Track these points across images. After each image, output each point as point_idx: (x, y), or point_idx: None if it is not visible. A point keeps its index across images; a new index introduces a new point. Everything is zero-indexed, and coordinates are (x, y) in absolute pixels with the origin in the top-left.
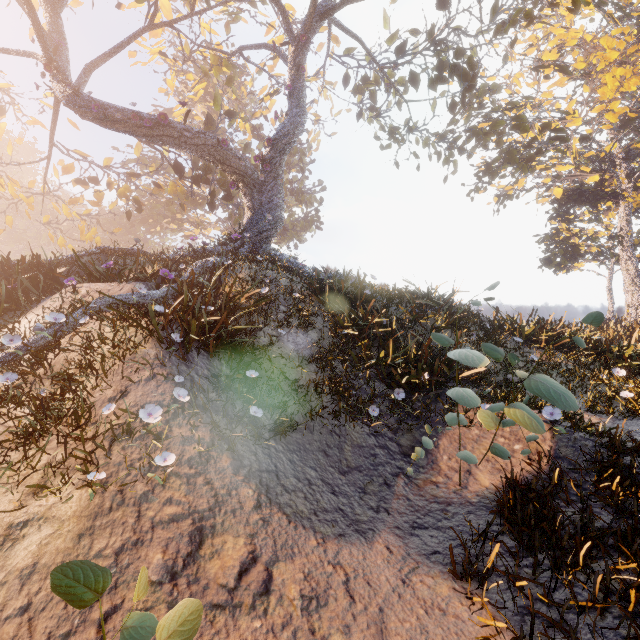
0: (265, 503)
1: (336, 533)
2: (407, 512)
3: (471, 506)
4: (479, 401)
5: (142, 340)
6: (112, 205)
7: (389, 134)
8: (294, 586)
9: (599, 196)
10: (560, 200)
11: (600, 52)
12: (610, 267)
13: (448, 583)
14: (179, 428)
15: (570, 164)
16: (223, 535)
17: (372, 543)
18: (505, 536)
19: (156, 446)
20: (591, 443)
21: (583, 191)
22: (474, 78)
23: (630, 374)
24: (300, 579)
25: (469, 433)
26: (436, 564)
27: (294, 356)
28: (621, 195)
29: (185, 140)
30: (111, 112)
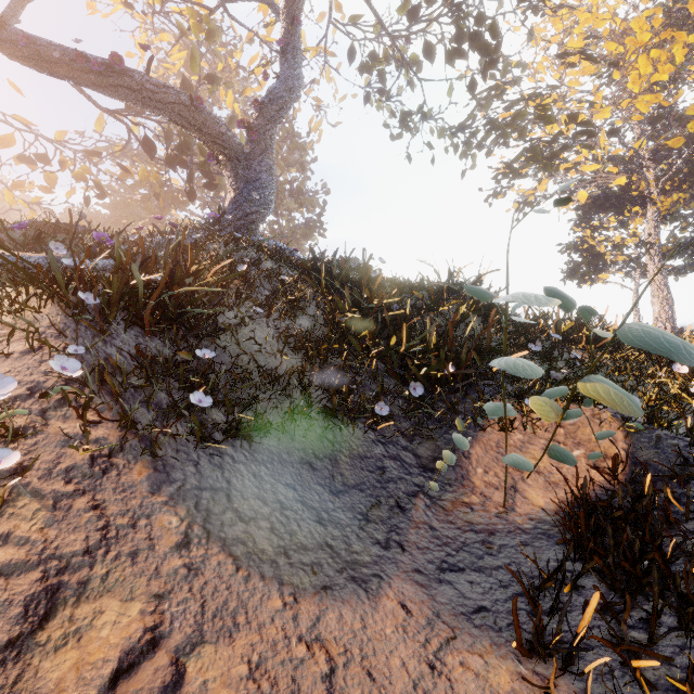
0: (198, 538)
1: (318, 584)
2: (431, 546)
3: (524, 534)
4: (542, 371)
5: (27, 297)
6: (69, 193)
7: (400, 120)
8: (225, 693)
9: (626, 200)
10: (584, 207)
11: (630, 36)
12: (636, 279)
13: (508, 664)
14: (63, 421)
15: (597, 163)
16: (100, 598)
17: (377, 598)
18: (585, 577)
19: (7, 447)
20: (681, 442)
21: (609, 195)
22: (497, 48)
23: (691, 372)
24: (240, 677)
25: (510, 438)
26: (484, 630)
27: (274, 342)
28: (649, 199)
29: (148, 95)
30: (48, 50)
